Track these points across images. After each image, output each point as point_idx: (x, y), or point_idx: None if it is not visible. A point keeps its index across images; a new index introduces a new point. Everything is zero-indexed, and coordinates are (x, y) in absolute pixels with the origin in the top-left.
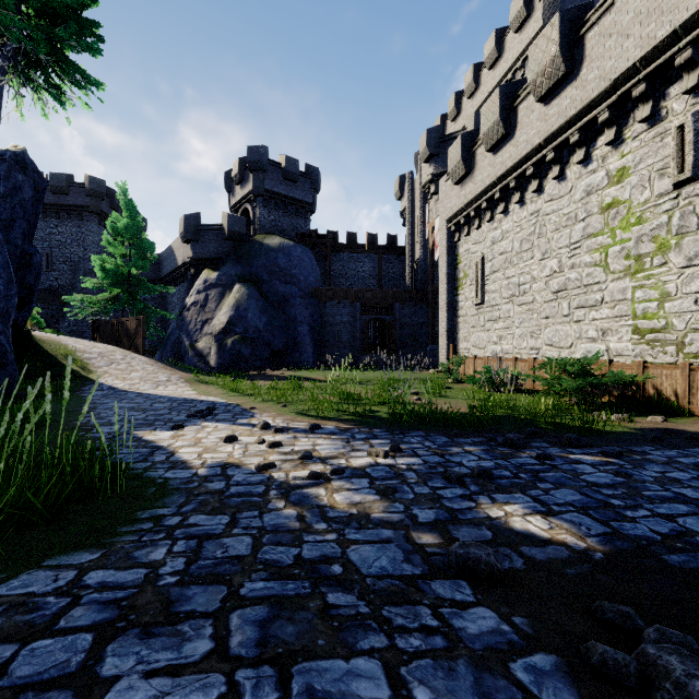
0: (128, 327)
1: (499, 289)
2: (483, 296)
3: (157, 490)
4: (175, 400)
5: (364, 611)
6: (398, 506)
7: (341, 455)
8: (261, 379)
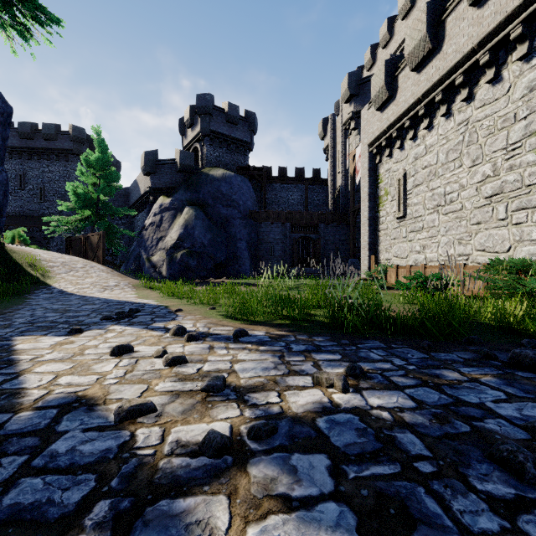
0: (92, 241)
1: (422, 201)
2: (405, 209)
3: None
4: (109, 302)
5: None
6: None
7: (271, 384)
8: (203, 286)
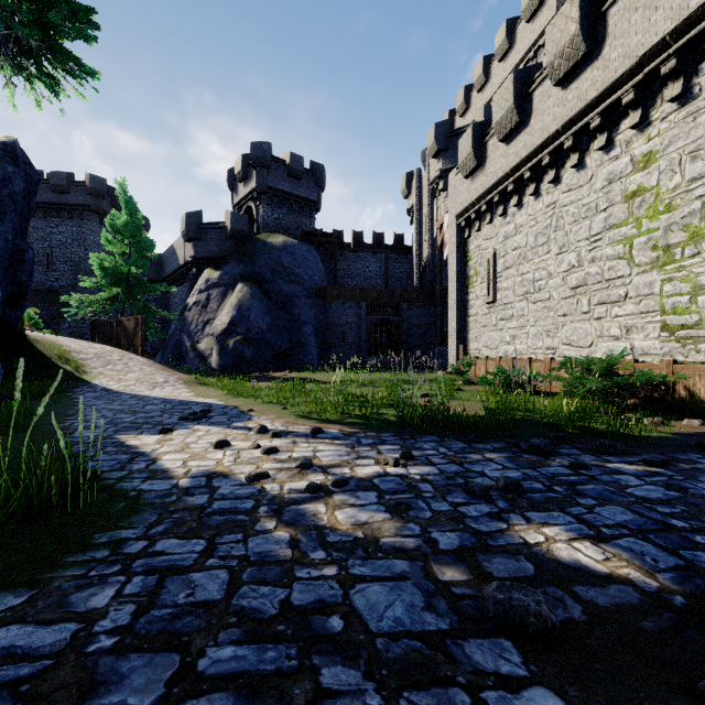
0: (126, 327)
1: (512, 287)
2: (495, 294)
3: (127, 506)
4: (169, 402)
5: (373, 701)
6: (412, 527)
7: (345, 464)
8: (263, 381)
